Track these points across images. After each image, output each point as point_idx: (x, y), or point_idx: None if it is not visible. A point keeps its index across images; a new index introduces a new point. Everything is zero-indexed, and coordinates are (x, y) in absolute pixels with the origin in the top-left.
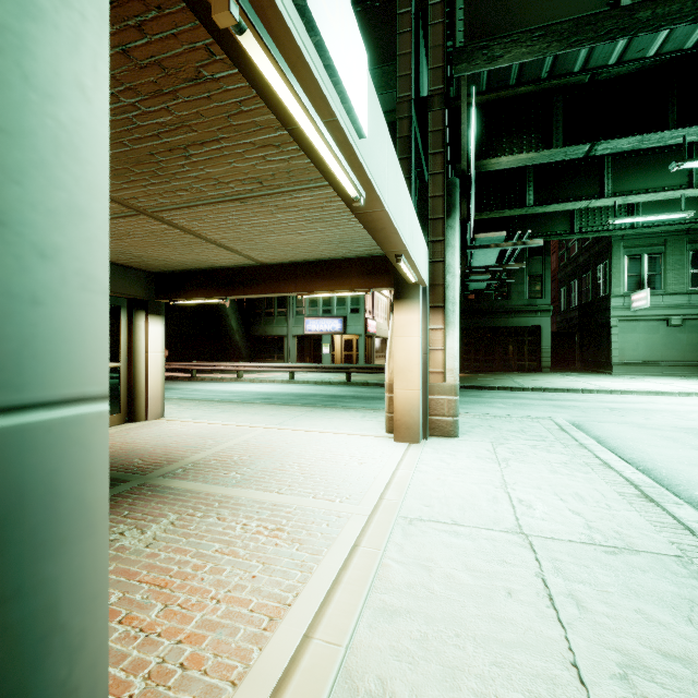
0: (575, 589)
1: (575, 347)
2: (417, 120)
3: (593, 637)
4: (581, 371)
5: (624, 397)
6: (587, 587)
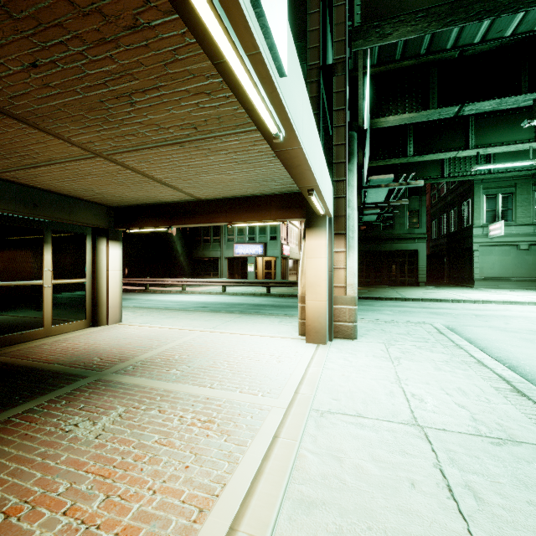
0: (470, 480)
1: (444, 266)
2: (323, 84)
3: (494, 530)
4: (449, 285)
5: (485, 306)
6: (480, 478)
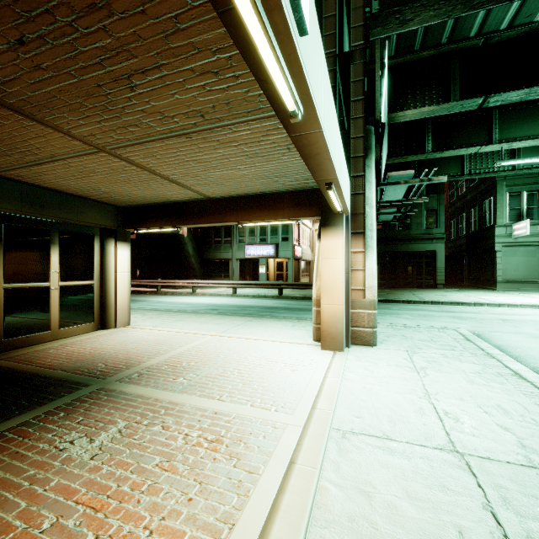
0: (532, 529)
1: (463, 268)
2: (339, 74)
3: None
4: (469, 287)
5: (512, 310)
6: None
